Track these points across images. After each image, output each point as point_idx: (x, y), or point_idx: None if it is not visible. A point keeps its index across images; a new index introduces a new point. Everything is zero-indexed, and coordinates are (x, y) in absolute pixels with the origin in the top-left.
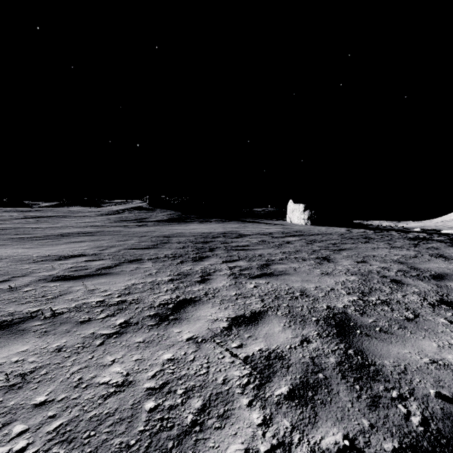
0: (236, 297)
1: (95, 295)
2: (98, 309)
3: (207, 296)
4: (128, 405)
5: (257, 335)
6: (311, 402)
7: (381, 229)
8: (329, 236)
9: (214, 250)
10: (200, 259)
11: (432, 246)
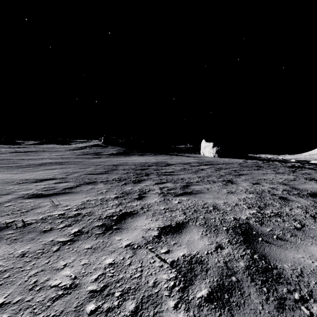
0: (165, 211)
1: (58, 209)
2: (58, 220)
3: (142, 210)
4: (72, 307)
5: (181, 242)
6: (228, 304)
7: (268, 160)
8: (231, 165)
9: (149, 175)
10: (139, 181)
11: (306, 172)
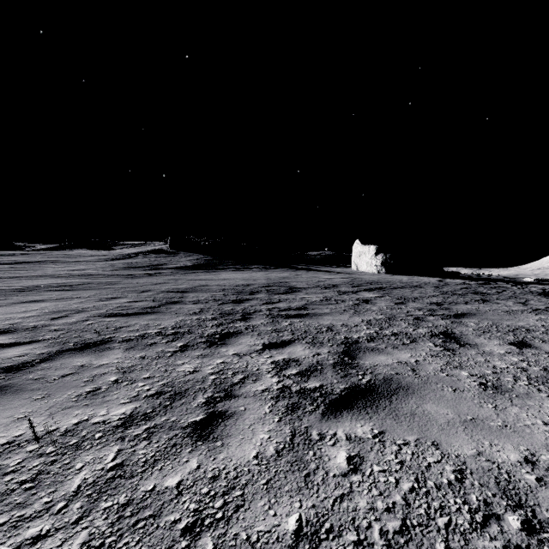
0: None
1: None
2: None
3: (193, 548)
4: None
5: None
6: None
7: (483, 279)
8: (420, 289)
9: (250, 317)
10: (222, 339)
11: None
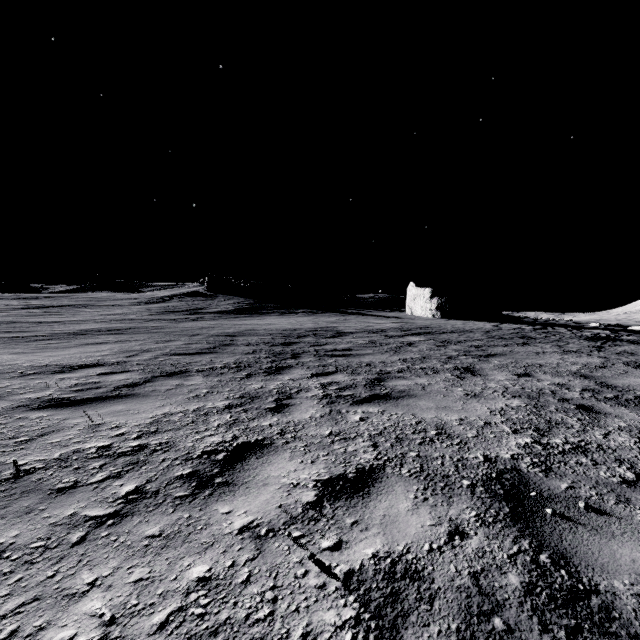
0: (332, 439)
1: (99, 435)
2: (95, 463)
3: (283, 436)
4: None
5: (368, 520)
6: None
7: (543, 324)
8: (469, 334)
9: (300, 356)
10: (277, 371)
11: (625, 350)
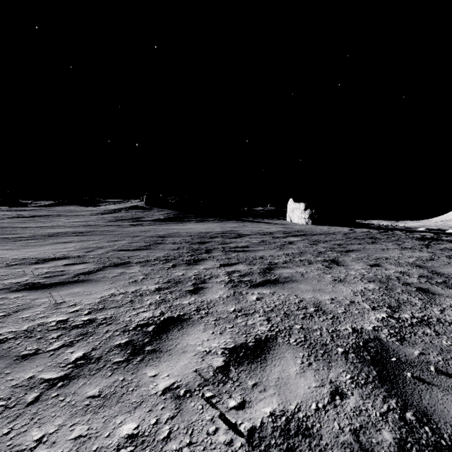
0: (235, 315)
1: (59, 311)
2: (54, 334)
3: (198, 312)
4: None
5: (265, 383)
6: None
7: (385, 229)
8: (332, 235)
9: (211, 251)
10: (195, 262)
11: (445, 247)
